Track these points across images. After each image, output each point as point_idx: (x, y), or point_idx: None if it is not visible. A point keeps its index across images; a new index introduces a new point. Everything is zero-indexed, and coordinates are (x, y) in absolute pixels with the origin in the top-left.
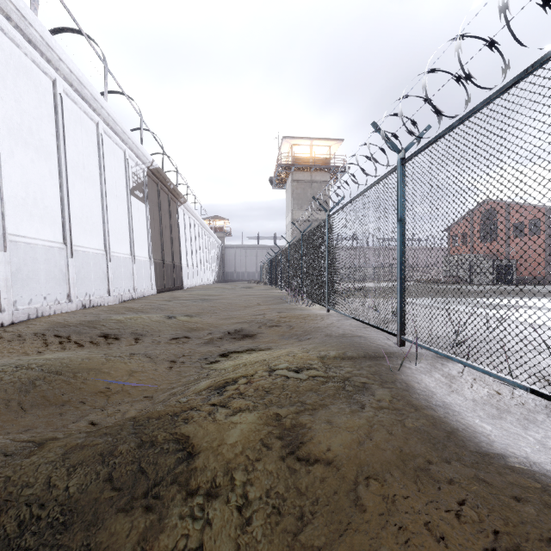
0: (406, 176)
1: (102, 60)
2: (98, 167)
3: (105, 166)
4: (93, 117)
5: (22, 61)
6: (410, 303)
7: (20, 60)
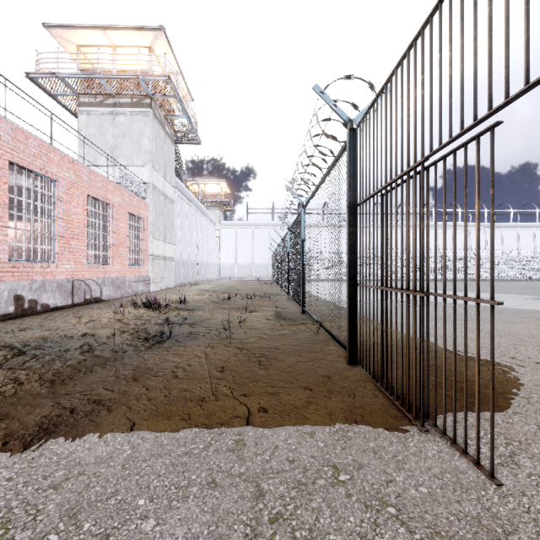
0: (539, 258)
1: (535, 210)
2: (533, 241)
3: (536, 239)
4: (530, 229)
5: (508, 231)
6: (538, 274)
7: (508, 232)
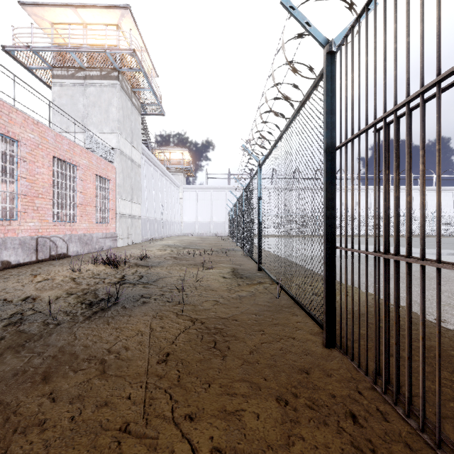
0: None
1: None
2: (452, 202)
3: None
4: (450, 192)
5: (432, 194)
6: None
7: (431, 194)
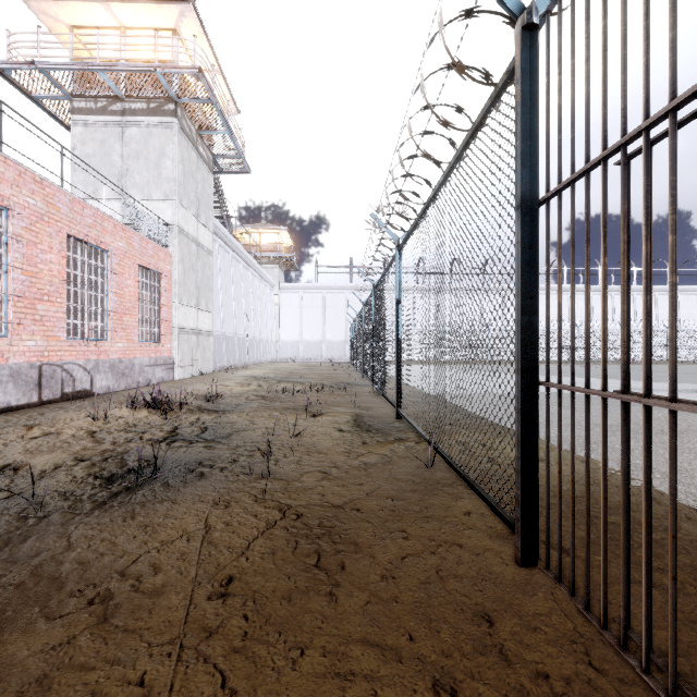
0: None
1: None
2: (696, 310)
3: None
4: (694, 294)
5: (665, 297)
6: None
7: (664, 298)
